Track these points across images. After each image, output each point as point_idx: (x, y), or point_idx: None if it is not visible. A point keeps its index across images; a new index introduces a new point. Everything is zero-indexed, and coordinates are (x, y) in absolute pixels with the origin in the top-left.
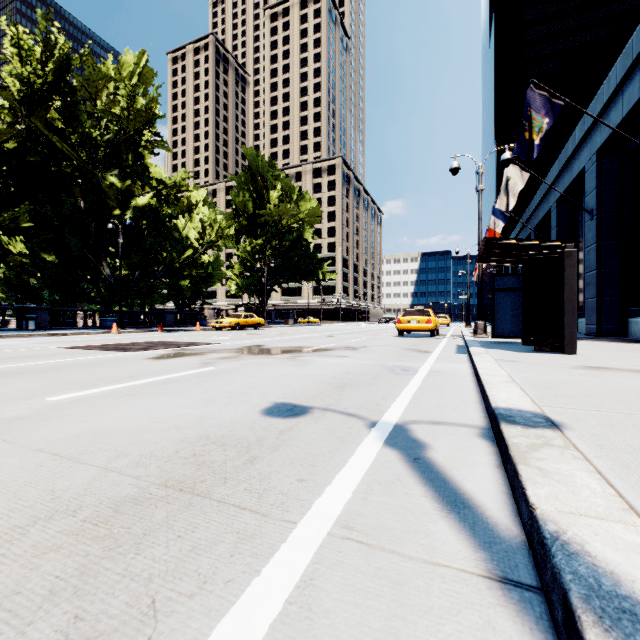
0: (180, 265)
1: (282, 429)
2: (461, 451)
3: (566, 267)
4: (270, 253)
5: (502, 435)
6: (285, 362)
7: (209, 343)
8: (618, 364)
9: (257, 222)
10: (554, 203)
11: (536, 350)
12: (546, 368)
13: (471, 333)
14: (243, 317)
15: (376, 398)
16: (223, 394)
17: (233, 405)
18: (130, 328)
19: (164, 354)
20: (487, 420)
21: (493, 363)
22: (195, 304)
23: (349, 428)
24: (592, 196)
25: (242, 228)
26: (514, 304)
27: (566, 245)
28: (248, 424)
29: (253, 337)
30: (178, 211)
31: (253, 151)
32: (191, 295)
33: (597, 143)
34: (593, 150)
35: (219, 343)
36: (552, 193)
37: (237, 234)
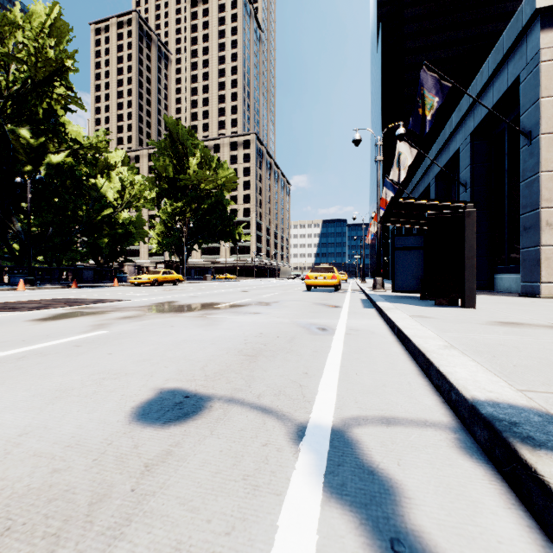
0: (98, 223)
1: (151, 458)
2: (458, 501)
3: (466, 226)
4: (190, 215)
5: (546, 485)
6: (193, 321)
7: (118, 300)
8: (523, 318)
9: (177, 186)
10: (433, 178)
11: (437, 304)
12: (465, 325)
13: (369, 288)
14: (162, 273)
15: (297, 374)
16: (91, 376)
17: (94, 399)
18: (43, 284)
19: (57, 314)
20: (449, 410)
21: (412, 320)
22: (115, 261)
23: (264, 445)
24: (466, 172)
25: (163, 191)
26: (411, 262)
27: (466, 205)
28: (95, 448)
29: (169, 293)
30: (97, 171)
31: (173, 120)
32: (111, 252)
33: (471, 127)
34: (467, 133)
35: (130, 300)
36: (431, 170)
37: (158, 196)
